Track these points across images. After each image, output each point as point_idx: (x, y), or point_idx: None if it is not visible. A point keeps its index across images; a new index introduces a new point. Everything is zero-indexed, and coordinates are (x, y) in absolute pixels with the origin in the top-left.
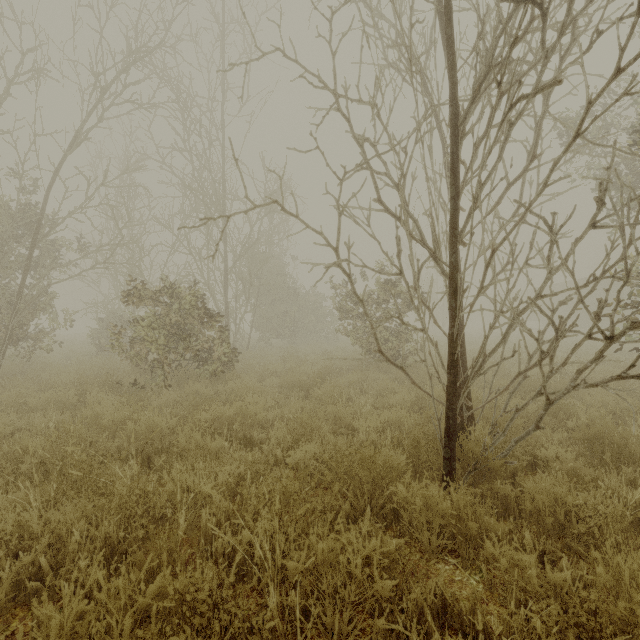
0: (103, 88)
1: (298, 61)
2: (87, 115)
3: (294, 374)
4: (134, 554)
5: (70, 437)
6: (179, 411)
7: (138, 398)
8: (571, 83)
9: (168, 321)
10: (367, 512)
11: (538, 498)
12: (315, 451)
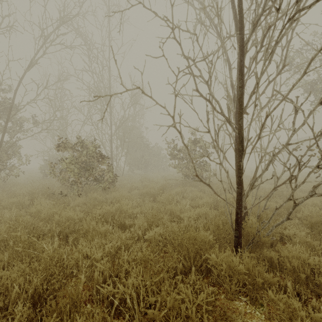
0: (45, 36)
1: (151, 10)
2: (37, 51)
3: (147, 188)
4: (51, 301)
5: (21, 224)
6: (85, 208)
7: (63, 201)
8: (304, 25)
9: (80, 160)
10: (193, 270)
11: (294, 261)
12: (160, 232)
